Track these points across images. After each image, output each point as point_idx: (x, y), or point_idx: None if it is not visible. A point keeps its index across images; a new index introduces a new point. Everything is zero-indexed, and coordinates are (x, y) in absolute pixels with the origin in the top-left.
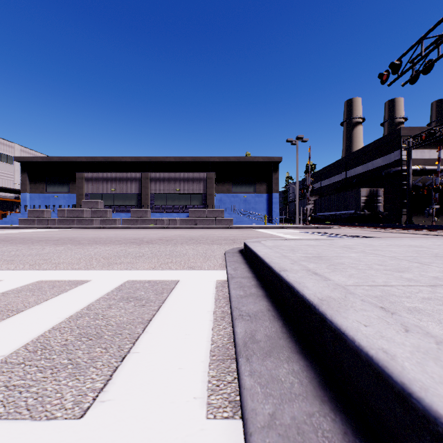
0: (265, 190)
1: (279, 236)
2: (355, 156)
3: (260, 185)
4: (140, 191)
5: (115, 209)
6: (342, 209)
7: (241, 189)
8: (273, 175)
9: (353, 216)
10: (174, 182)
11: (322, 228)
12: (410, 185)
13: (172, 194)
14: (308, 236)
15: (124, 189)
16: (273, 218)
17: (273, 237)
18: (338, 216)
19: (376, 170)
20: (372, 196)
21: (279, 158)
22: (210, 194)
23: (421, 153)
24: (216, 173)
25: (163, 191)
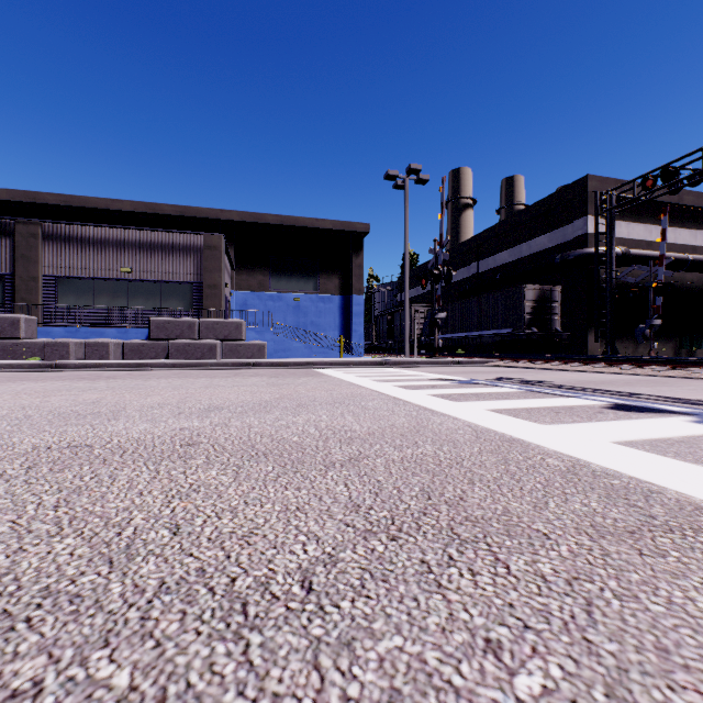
0: (337, 287)
1: (469, 424)
2: (497, 232)
3: (328, 279)
4: (11, 268)
5: None
6: (484, 326)
7: (288, 284)
8: (352, 259)
9: (508, 339)
10: (114, 250)
11: (468, 364)
12: (614, 280)
13: (109, 282)
14: (595, 417)
15: None
16: (353, 344)
17: (451, 441)
18: (475, 340)
19: (538, 257)
20: (544, 301)
21: (364, 225)
22: (213, 284)
23: (617, 227)
24: (234, 247)
25: (82, 272)
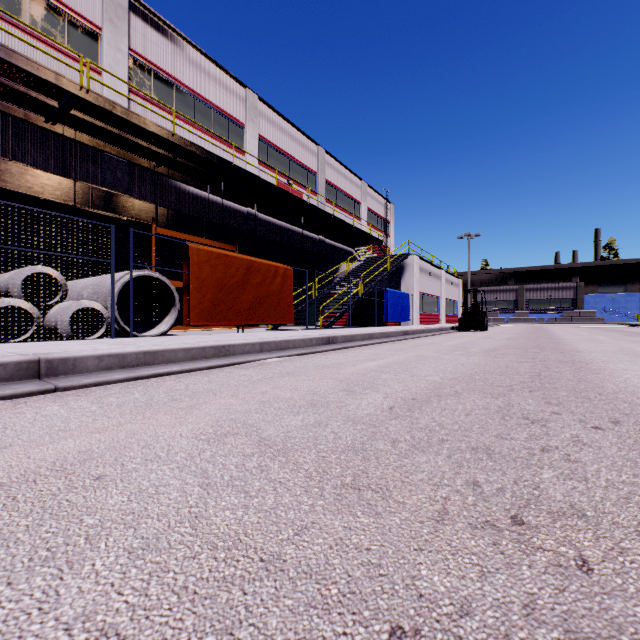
0: (638, 289)
1: None
2: None
3: (632, 285)
4: (516, 298)
5: (500, 311)
6: None
7: (607, 289)
8: None
9: None
10: (545, 291)
11: None
12: None
13: (543, 300)
14: None
15: (503, 297)
16: None
17: None
18: None
19: None
20: None
21: None
22: (580, 298)
23: None
24: (578, 277)
25: (535, 298)
